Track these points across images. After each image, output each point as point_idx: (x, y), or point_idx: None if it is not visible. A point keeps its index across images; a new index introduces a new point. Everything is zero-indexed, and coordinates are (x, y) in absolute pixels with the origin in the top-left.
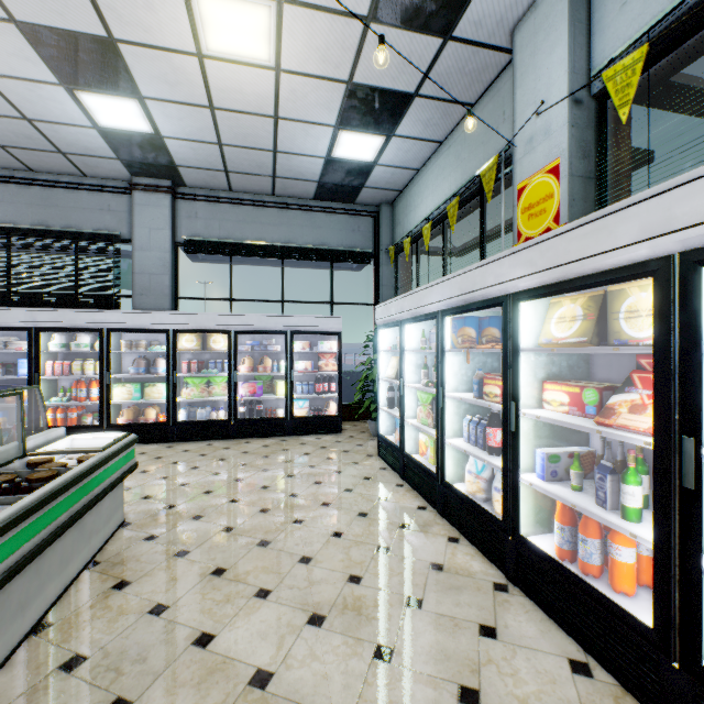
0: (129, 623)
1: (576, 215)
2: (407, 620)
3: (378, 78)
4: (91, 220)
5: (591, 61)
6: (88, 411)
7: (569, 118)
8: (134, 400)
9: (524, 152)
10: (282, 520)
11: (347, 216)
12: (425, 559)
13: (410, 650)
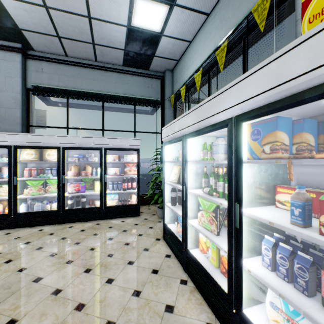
0: None
1: None
2: None
3: None
4: None
5: None
6: None
7: None
8: None
9: None
10: None
11: (144, 77)
12: None
13: None
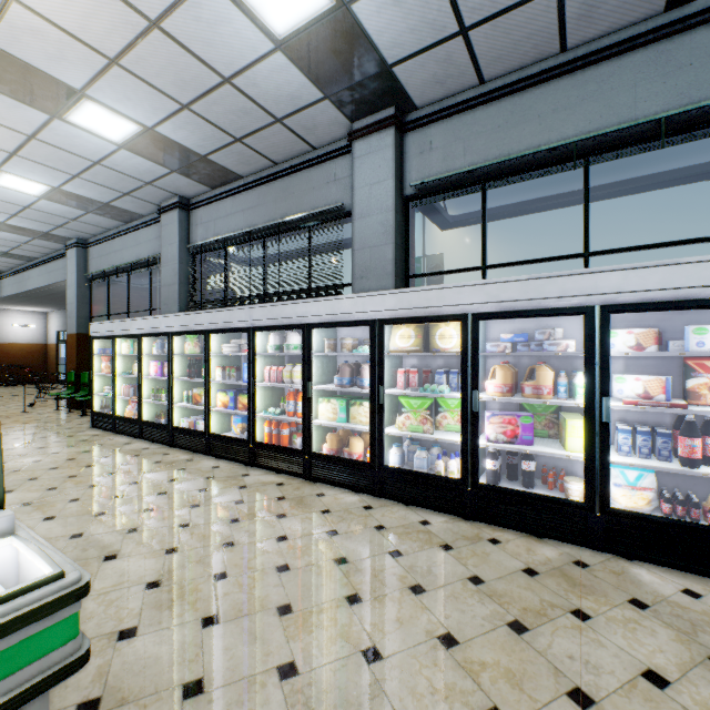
0: None
1: None
2: None
3: None
4: (319, 199)
5: None
6: None
7: None
8: (336, 423)
9: None
10: None
11: None
12: None
13: None
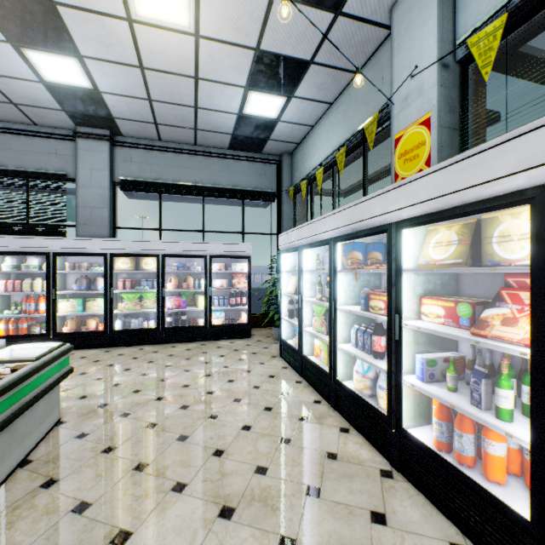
0: (52, 523)
1: (444, 159)
2: (307, 510)
3: (281, 46)
4: (41, 162)
5: (456, 32)
6: (37, 322)
7: (438, 79)
8: (77, 313)
9: (400, 108)
10: (199, 416)
11: (255, 163)
12: (321, 449)
13: (311, 540)
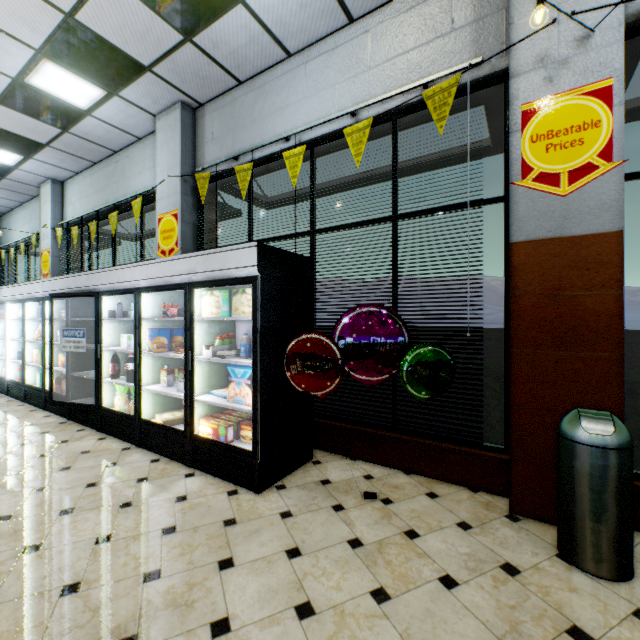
0: None
1: (57, 270)
2: None
3: None
4: None
5: (64, 216)
6: None
7: (53, 235)
8: None
9: (43, 238)
10: None
11: None
12: None
13: None
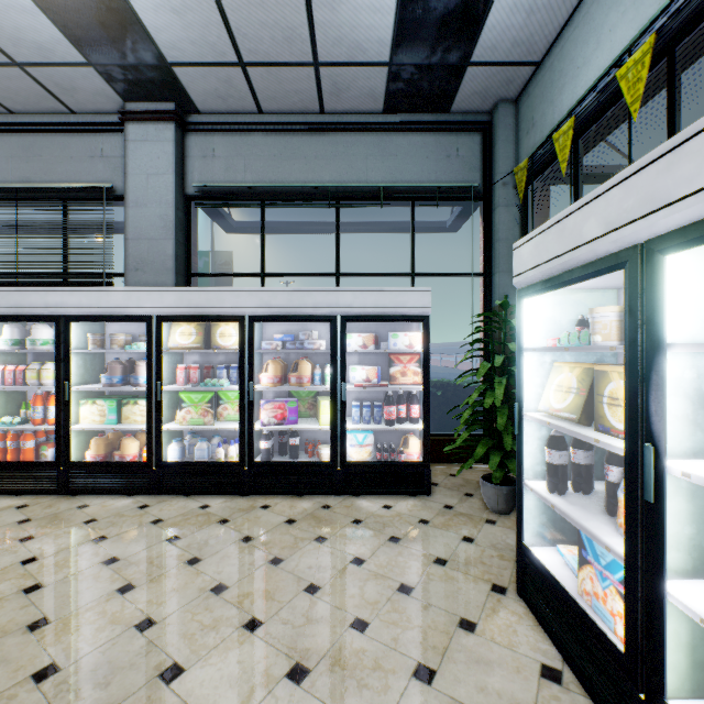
0: None
1: None
2: None
3: None
4: (80, 172)
5: None
6: None
7: None
8: (105, 426)
9: None
10: None
11: (437, 133)
12: None
13: None
